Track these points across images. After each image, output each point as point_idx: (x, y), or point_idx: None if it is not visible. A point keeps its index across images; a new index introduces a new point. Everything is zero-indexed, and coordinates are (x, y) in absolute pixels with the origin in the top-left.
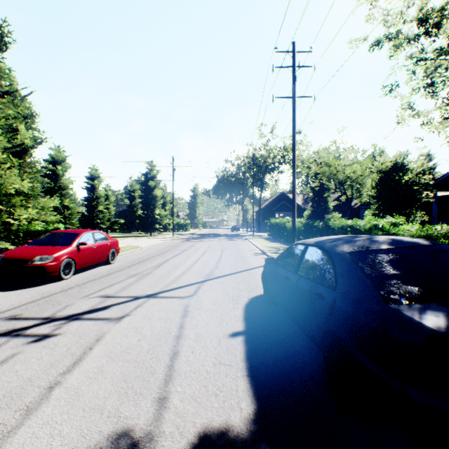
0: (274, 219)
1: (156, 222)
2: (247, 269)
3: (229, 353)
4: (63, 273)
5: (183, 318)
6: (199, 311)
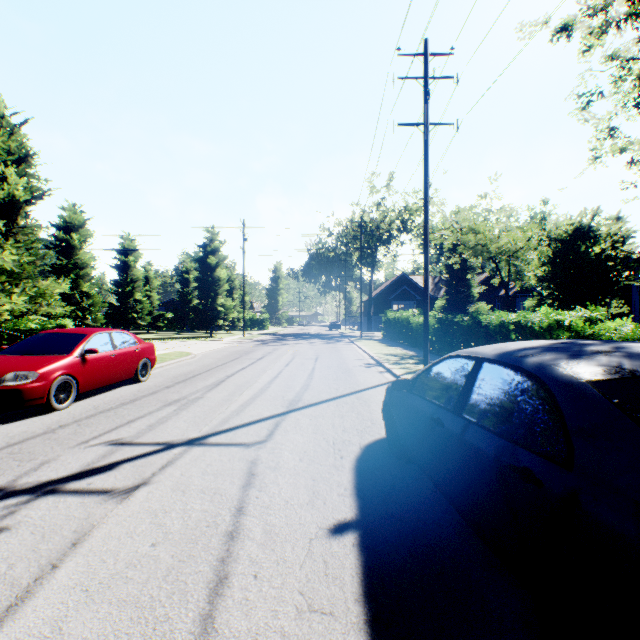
0: (392, 312)
1: (218, 317)
2: (355, 390)
3: (328, 578)
4: (56, 400)
5: (245, 491)
6: (275, 475)
